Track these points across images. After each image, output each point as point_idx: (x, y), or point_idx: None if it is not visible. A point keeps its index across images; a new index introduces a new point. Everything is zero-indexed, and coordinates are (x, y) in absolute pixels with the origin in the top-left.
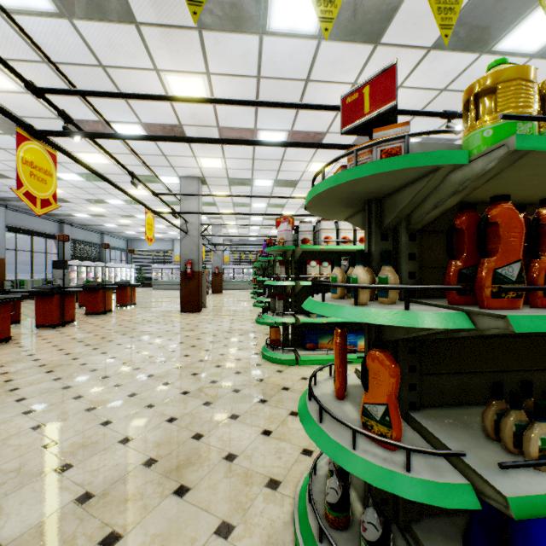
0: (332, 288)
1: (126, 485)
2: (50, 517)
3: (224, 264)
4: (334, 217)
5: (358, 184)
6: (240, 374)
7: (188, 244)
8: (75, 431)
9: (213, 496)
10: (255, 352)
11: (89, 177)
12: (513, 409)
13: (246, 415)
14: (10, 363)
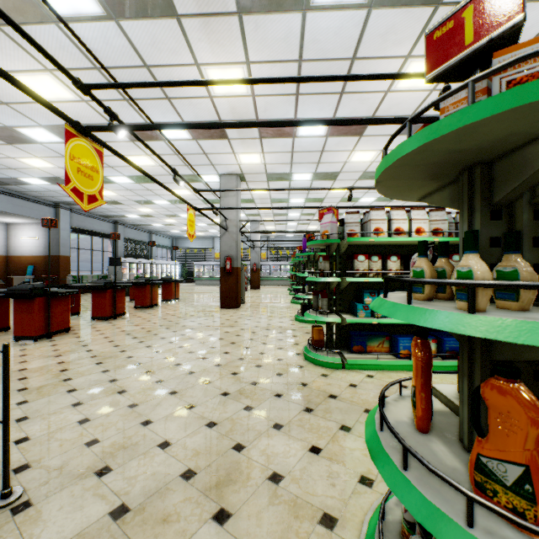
0: (414, 286)
1: (163, 501)
2: (85, 531)
3: (262, 261)
4: (406, 197)
5: (472, 134)
6: (281, 376)
7: (227, 240)
8: (117, 429)
9: (257, 528)
10: (296, 352)
11: (137, 179)
12: None
13: (290, 426)
14: (67, 353)
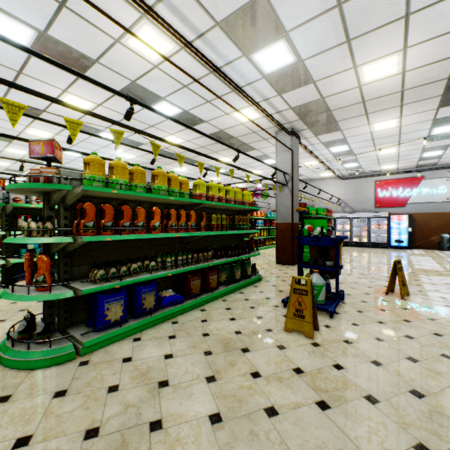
0: (23, 232)
1: None
2: None
3: None
4: (29, 195)
5: (32, 189)
6: None
7: None
8: None
9: None
10: None
11: None
12: (97, 269)
13: None
14: None
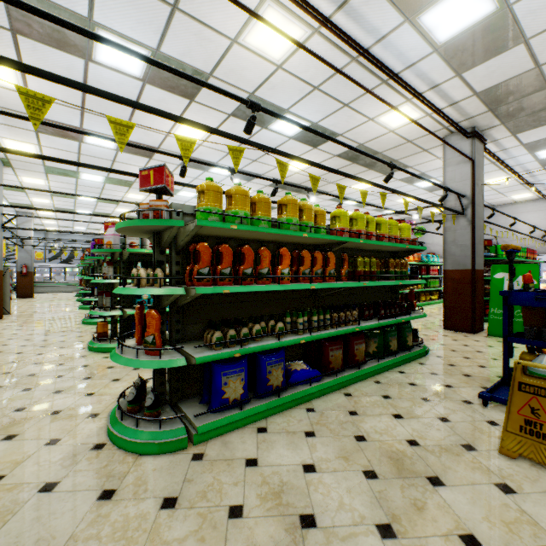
0: (132, 280)
1: None
2: None
3: (36, 262)
4: (140, 237)
5: (141, 227)
6: (63, 365)
7: None
8: None
9: (42, 432)
10: (81, 348)
11: None
12: (212, 329)
13: (70, 389)
14: None
